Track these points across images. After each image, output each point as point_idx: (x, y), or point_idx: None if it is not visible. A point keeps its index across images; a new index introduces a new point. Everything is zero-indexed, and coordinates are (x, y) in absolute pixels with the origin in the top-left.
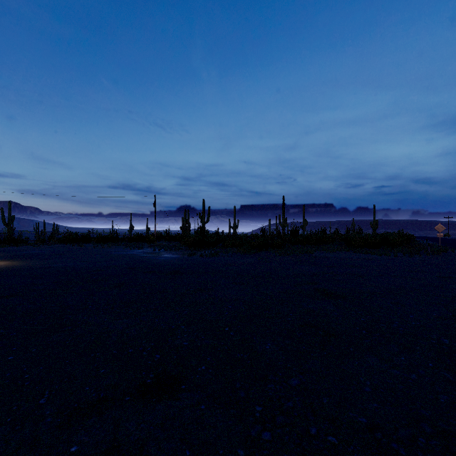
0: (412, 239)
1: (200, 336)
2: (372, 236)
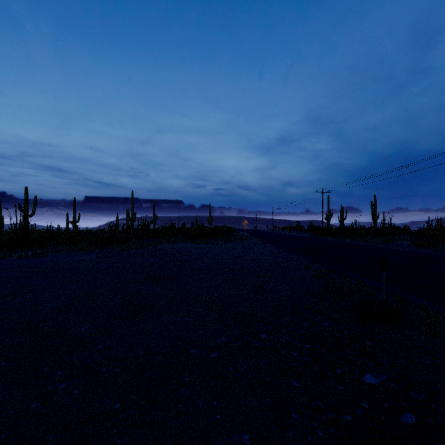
0: (234, 231)
1: (3, 339)
2: (205, 230)
